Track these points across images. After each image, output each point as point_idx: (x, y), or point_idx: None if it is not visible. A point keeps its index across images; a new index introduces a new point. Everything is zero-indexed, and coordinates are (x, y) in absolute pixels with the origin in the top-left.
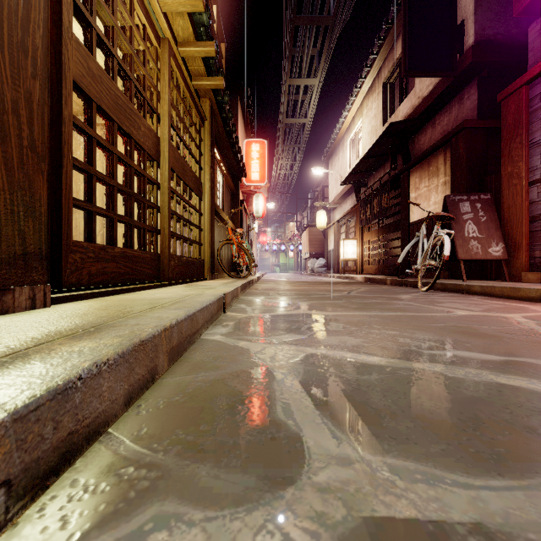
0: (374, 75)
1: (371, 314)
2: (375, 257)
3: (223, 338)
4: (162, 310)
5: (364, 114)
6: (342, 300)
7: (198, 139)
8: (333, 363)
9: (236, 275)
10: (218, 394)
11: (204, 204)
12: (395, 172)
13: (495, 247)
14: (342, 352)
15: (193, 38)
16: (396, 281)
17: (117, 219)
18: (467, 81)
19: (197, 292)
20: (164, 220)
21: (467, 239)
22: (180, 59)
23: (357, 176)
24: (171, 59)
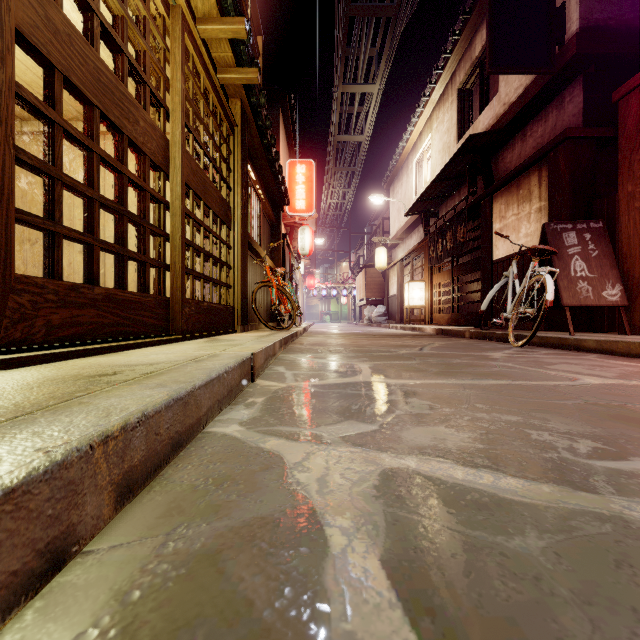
0: (446, 80)
1: (464, 384)
2: (447, 303)
3: (241, 431)
4: (131, 390)
5: (434, 129)
6: (416, 360)
7: (225, 149)
8: (438, 498)
9: (276, 325)
10: (194, 615)
11: (234, 235)
12: (473, 198)
13: (611, 289)
14: (446, 466)
15: (216, 12)
16: (477, 334)
17: (99, 246)
18: (567, 80)
19: (214, 350)
20: (175, 251)
21: (573, 280)
22: (198, 38)
23: (425, 204)
24: (185, 36)
